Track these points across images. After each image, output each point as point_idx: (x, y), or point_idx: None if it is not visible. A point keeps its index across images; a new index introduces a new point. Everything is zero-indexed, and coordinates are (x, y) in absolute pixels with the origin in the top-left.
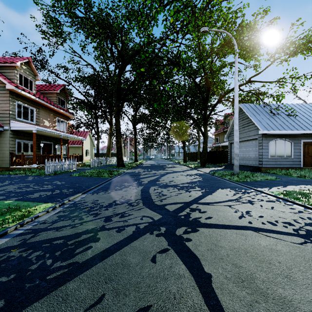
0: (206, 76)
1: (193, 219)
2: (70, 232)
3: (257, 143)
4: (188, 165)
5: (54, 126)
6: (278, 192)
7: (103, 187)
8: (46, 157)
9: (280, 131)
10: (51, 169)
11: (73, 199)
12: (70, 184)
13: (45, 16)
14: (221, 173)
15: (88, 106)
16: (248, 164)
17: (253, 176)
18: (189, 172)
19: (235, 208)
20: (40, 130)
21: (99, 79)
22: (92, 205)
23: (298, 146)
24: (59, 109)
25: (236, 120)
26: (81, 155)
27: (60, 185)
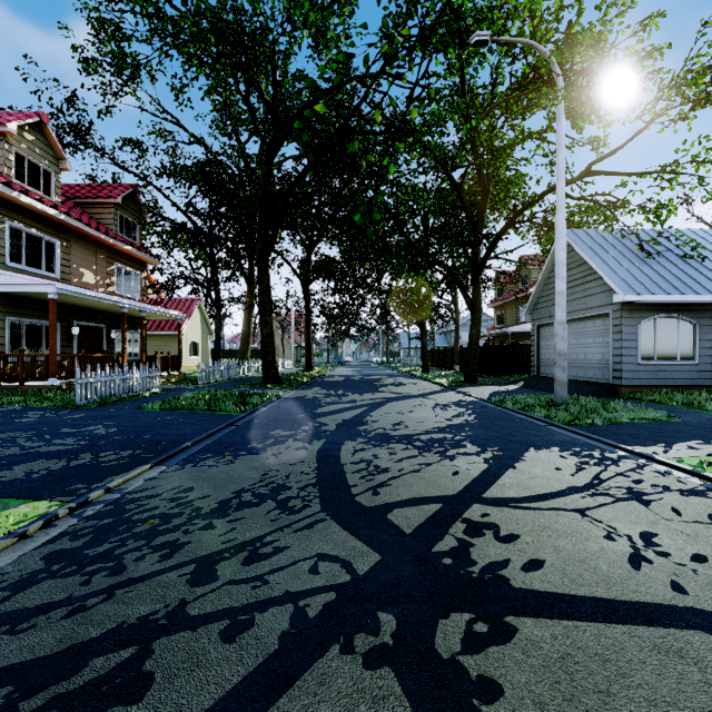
0: (479, 162)
1: (483, 572)
2: (53, 642)
3: (607, 325)
4: (434, 379)
5: (108, 285)
6: (697, 459)
7: (217, 443)
8: (88, 360)
9: (668, 295)
10: (93, 392)
11: (123, 483)
12: (129, 434)
13: (92, 24)
14: (521, 400)
15: (195, 238)
16: (585, 376)
17: (605, 410)
18: (440, 399)
19: (602, 523)
20: (66, 293)
21: (219, 172)
22: (170, 508)
23: (710, 332)
24: (121, 243)
25: (560, 268)
26: (175, 356)
27: (101, 438)
